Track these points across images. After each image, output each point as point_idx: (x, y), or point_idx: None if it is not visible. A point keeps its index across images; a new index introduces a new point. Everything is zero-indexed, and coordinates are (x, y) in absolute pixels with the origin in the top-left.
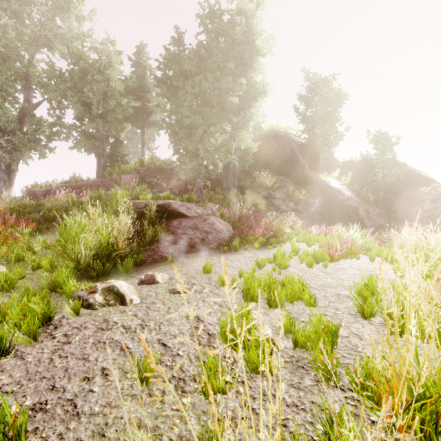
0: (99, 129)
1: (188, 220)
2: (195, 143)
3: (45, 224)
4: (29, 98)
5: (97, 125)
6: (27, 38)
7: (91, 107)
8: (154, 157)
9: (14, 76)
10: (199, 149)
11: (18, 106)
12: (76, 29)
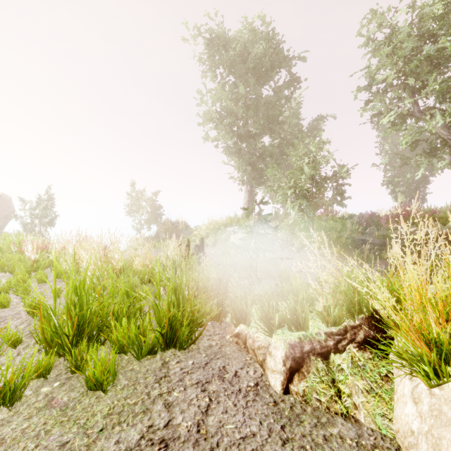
0: None
1: None
2: None
3: None
4: None
5: None
6: None
7: None
8: None
9: None
10: None
11: None
12: None
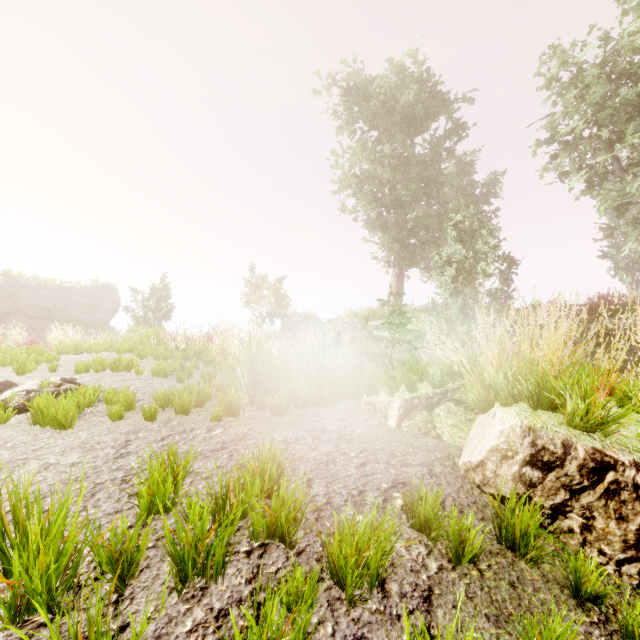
0: None
1: None
2: None
3: None
4: None
5: None
6: None
7: None
8: None
9: None
10: None
11: None
12: None
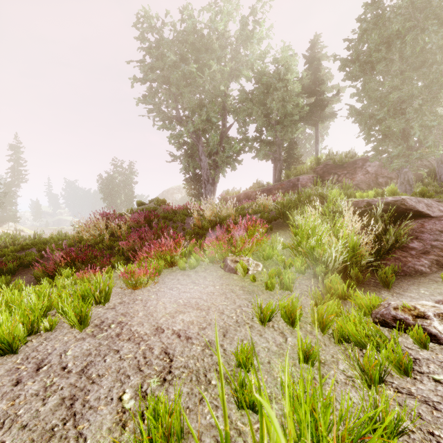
0: (277, 136)
1: (433, 221)
2: (404, 122)
3: (268, 225)
4: (225, 123)
5: (275, 131)
6: (226, 75)
7: (269, 117)
8: (330, 152)
9: (218, 108)
10: (405, 129)
11: (219, 132)
12: (257, 51)
